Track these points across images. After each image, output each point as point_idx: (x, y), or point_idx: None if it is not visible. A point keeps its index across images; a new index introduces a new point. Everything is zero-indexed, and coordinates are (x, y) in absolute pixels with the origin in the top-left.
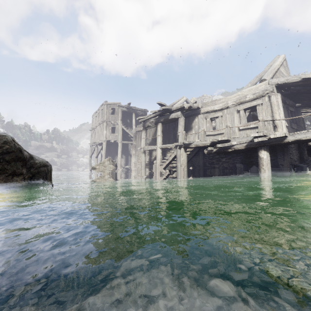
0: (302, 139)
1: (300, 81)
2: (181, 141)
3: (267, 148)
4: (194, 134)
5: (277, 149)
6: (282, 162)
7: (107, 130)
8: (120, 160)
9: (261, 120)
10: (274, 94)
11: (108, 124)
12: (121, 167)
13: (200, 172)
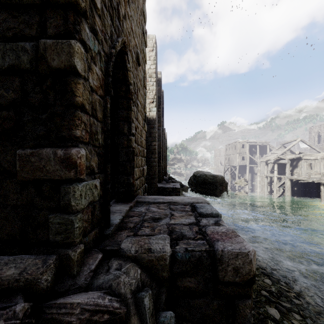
0: None
1: None
2: (287, 175)
3: (323, 185)
4: (298, 170)
5: None
6: None
7: (239, 159)
8: (248, 177)
9: (321, 173)
10: None
11: (239, 155)
12: (249, 182)
13: (301, 191)
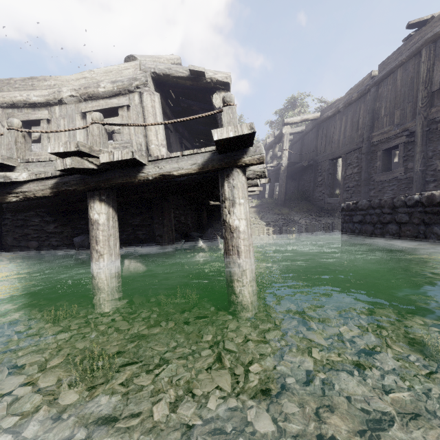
0: (172, 174)
1: (188, 77)
2: None
3: (110, 196)
4: None
5: (153, 205)
6: (160, 230)
7: None
8: None
9: (97, 121)
10: (148, 89)
11: None
12: None
13: None
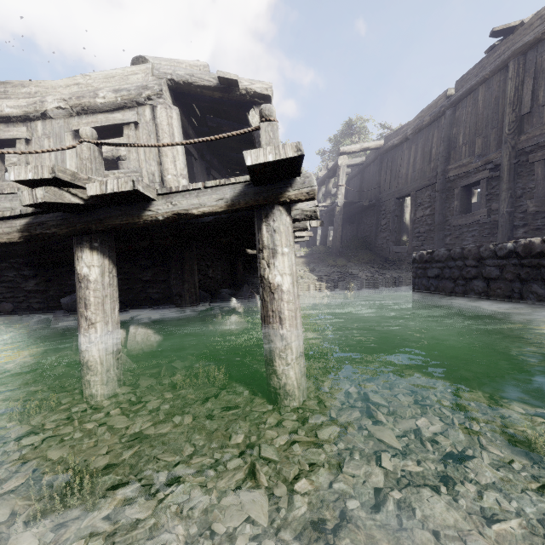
0: (191, 213)
1: (216, 87)
2: None
3: (106, 242)
4: None
5: (170, 254)
6: (179, 288)
7: None
8: None
9: (87, 138)
10: (163, 101)
11: None
12: None
13: None
